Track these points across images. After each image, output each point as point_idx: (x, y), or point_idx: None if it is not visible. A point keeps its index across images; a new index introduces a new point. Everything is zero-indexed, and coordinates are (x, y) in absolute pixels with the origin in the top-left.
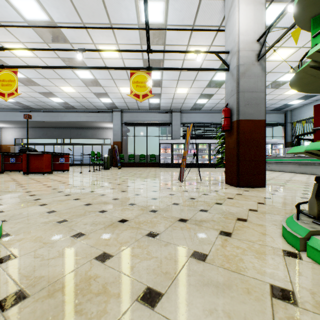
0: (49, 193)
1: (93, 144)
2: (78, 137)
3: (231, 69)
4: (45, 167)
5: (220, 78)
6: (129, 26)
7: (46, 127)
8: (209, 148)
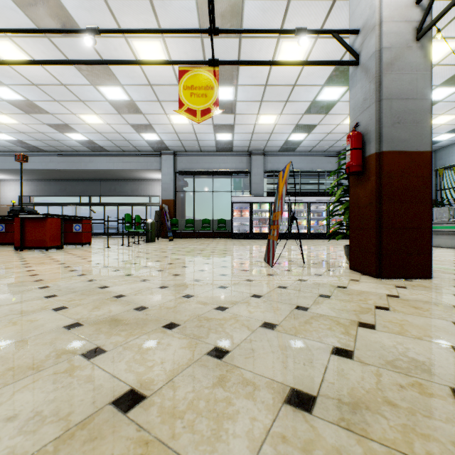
0: (18, 292)
1: (133, 204)
2: (111, 193)
3: (363, 61)
4: (50, 239)
5: (329, 97)
6: (180, 1)
7: (65, 179)
8: (308, 209)
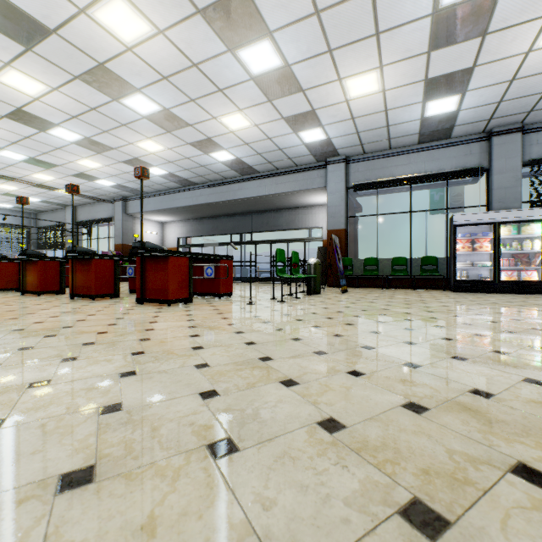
0: None
1: (288, 241)
2: (263, 228)
3: None
4: (173, 289)
5: None
6: None
7: (216, 215)
8: None
